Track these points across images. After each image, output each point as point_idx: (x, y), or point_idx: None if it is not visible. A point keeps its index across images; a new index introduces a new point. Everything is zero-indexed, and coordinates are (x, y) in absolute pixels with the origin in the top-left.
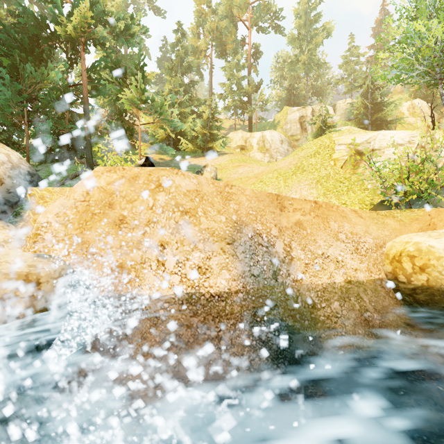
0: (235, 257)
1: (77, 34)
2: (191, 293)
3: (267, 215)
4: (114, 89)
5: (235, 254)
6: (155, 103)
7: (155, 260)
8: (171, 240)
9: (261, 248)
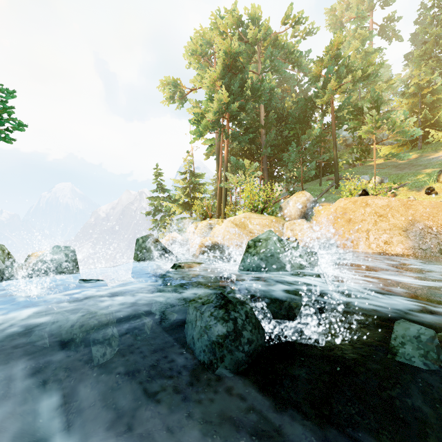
0: (407, 238)
1: (328, 98)
2: (381, 252)
3: (439, 216)
4: (353, 124)
5: (407, 236)
6: (390, 120)
7: (364, 237)
8: (372, 228)
9: (429, 235)
